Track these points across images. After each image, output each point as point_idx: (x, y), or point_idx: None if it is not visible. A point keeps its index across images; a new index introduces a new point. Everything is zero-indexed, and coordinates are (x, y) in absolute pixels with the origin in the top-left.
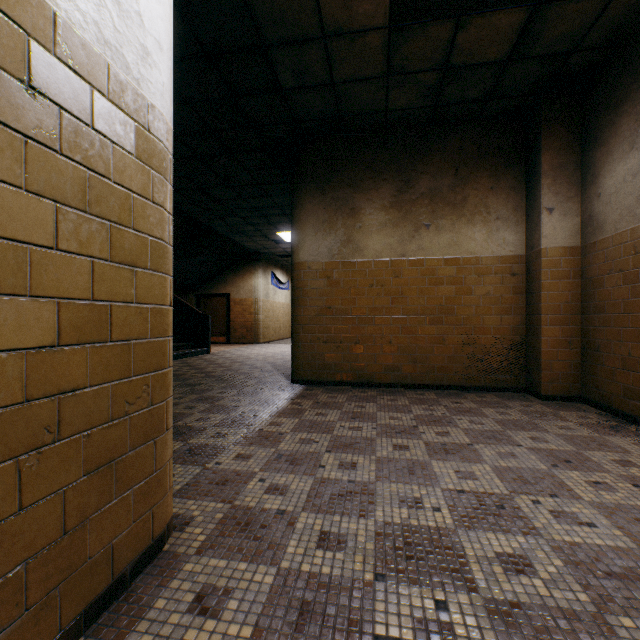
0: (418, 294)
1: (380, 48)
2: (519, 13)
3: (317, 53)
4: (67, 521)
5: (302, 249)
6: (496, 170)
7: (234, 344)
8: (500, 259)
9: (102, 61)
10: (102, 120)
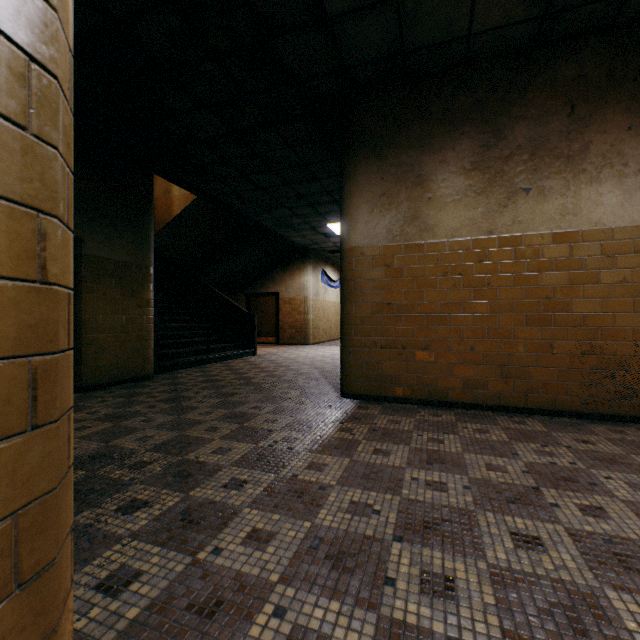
0: (512, 284)
1: None
2: None
3: None
4: None
5: (354, 231)
6: (638, 101)
7: (283, 345)
8: None
9: None
10: None
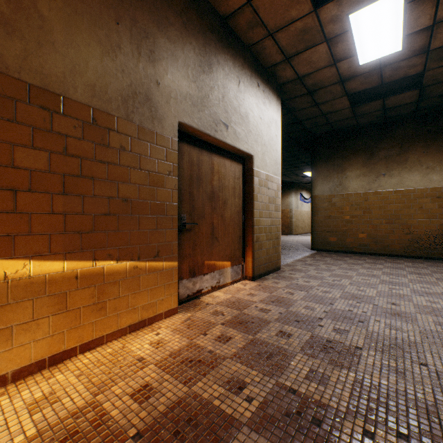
0: (378, 209)
1: (348, 112)
2: (413, 91)
3: (321, 118)
4: (270, 253)
5: (316, 189)
6: (426, 142)
7: None
8: (429, 189)
9: (273, 177)
10: (273, 187)
